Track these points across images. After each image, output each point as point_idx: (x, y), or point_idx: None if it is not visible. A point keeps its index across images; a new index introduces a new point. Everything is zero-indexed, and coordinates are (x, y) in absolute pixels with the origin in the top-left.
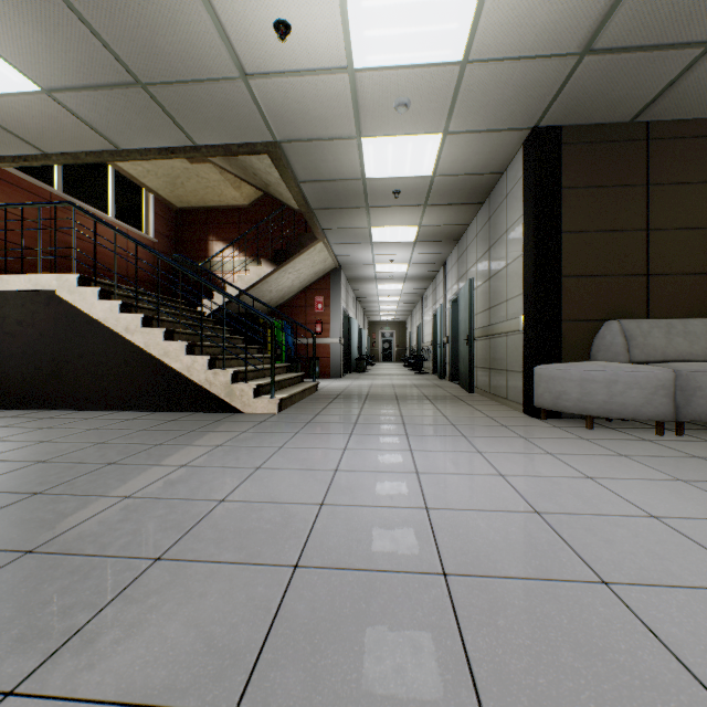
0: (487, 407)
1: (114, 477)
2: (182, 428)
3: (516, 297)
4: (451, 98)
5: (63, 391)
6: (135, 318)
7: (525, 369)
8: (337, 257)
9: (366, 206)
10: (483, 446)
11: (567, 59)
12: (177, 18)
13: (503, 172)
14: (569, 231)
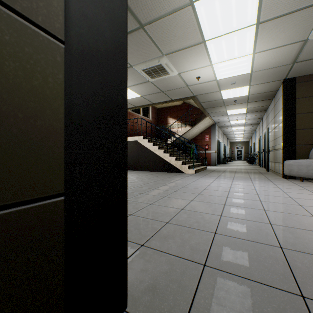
0: (269, 175)
1: (166, 180)
2: (171, 175)
3: (280, 136)
4: (249, 79)
5: (139, 166)
6: (156, 147)
7: (282, 162)
8: (214, 120)
9: (224, 105)
10: (254, 182)
11: (287, 65)
12: (174, 81)
13: (277, 90)
14: (299, 113)
